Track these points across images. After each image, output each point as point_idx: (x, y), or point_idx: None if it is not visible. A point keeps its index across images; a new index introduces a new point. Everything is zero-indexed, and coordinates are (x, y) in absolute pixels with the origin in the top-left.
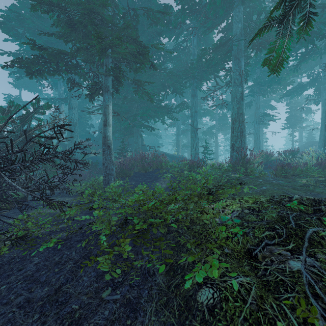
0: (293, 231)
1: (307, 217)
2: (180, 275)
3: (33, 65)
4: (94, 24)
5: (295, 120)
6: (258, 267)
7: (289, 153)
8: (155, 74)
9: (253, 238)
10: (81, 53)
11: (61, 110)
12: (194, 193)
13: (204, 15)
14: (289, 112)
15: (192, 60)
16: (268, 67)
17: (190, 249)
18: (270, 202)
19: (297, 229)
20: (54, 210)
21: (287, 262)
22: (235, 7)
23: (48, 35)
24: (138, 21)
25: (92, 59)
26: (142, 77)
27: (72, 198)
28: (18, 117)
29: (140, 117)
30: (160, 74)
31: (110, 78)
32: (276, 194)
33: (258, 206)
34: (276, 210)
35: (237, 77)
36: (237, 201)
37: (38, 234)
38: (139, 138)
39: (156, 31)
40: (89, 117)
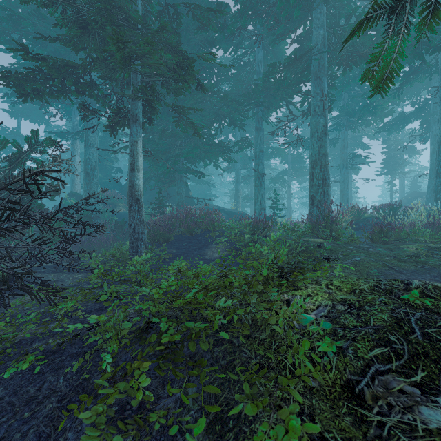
0: (420, 347)
1: (439, 320)
2: (233, 432)
3: (28, 83)
4: (115, 24)
5: (395, 164)
6: (367, 418)
7: (388, 208)
8: (205, 99)
9: (355, 360)
10: (97, 67)
11: (75, 149)
12: (258, 279)
13: (273, 18)
14: (387, 153)
15: (256, 80)
16: (370, 83)
17: (251, 378)
18: (375, 292)
19: (426, 344)
20: (39, 302)
21: (416, 409)
22: (316, 7)
23: (50, 40)
24: (180, 22)
25: (114, 75)
26: (188, 103)
27: (83, 274)
28: (6, 157)
29: (185, 159)
30: (212, 98)
31: (140, 103)
32: (374, 268)
33: (358, 298)
34: (388, 306)
35: (318, 104)
36: (324, 287)
37: (16, 339)
38: (183, 188)
39: (207, 39)
40: (115, 159)
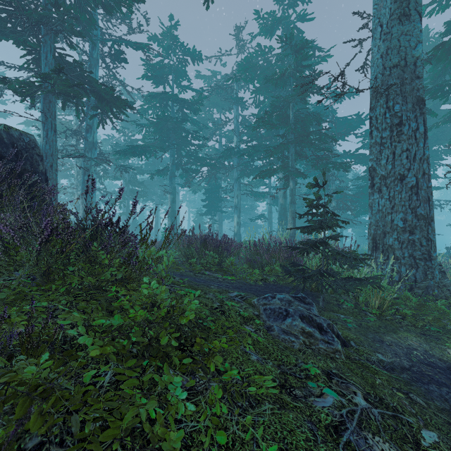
0: None
1: None
2: None
3: None
4: None
5: None
6: None
7: None
8: None
9: None
10: None
11: None
12: None
13: None
14: None
15: None
16: None
17: None
18: None
19: None
20: None
21: None
22: None
23: None
24: None
25: None
26: None
27: None
28: None
29: None
30: None
31: None
32: None
33: None
34: None
35: None
36: None
37: None
38: None
39: None
40: None
